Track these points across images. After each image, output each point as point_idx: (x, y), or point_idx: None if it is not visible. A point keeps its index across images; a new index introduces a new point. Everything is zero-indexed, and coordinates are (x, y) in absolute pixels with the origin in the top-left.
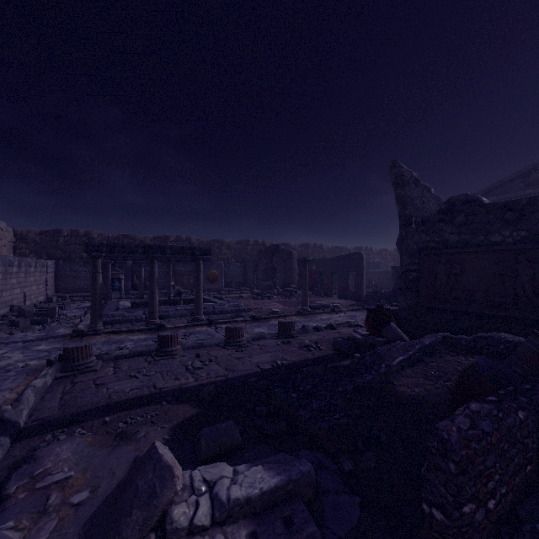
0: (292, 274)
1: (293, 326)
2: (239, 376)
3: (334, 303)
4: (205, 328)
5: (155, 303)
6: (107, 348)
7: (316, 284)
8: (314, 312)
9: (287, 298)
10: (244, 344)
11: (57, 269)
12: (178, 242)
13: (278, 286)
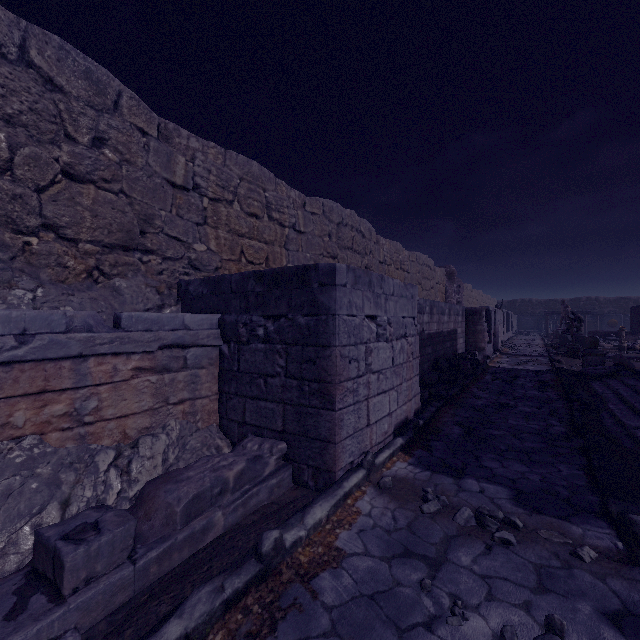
0: None
1: None
2: None
3: None
4: None
5: None
6: None
7: None
8: None
9: None
10: None
11: (518, 319)
12: (588, 302)
13: None
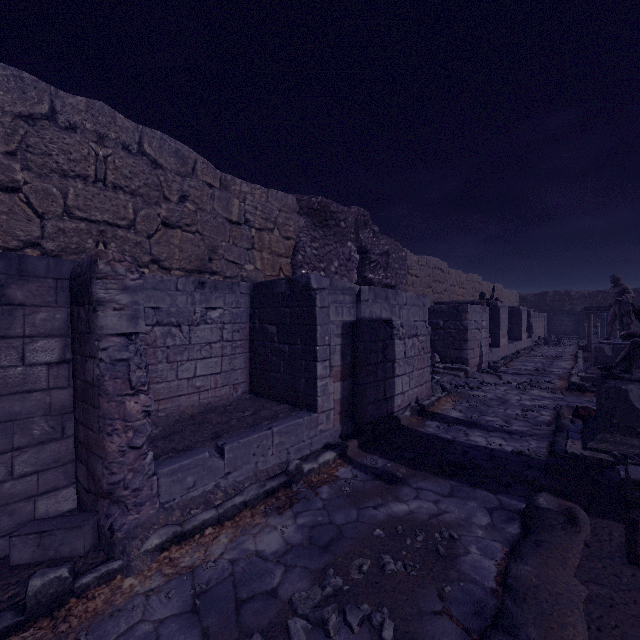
0: None
1: None
2: None
3: None
4: None
5: None
6: None
7: None
8: None
9: None
10: None
11: (548, 319)
12: None
13: None
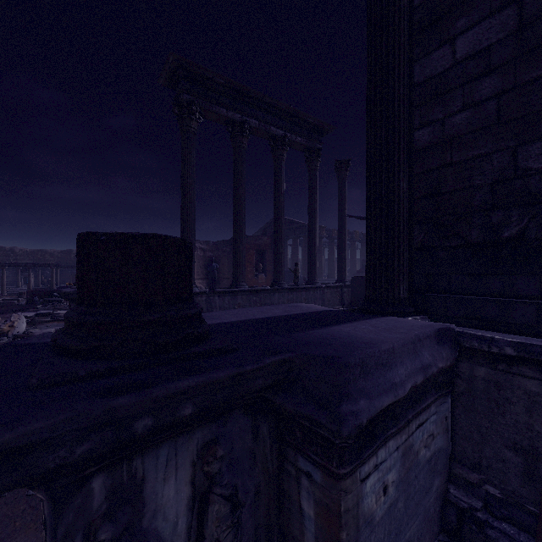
0: None
1: None
2: None
3: None
4: None
5: (30, 286)
6: None
7: None
8: None
9: None
10: None
11: None
12: None
13: None
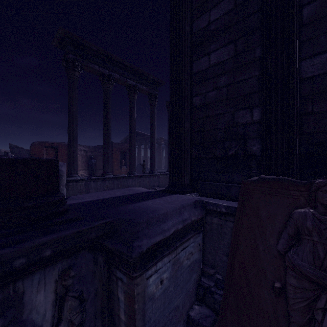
0: None
1: None
2: None
3: None
4: None
5: None
6: None
7: None
8: None
9: None
10: None
11: None
12: None
13: None
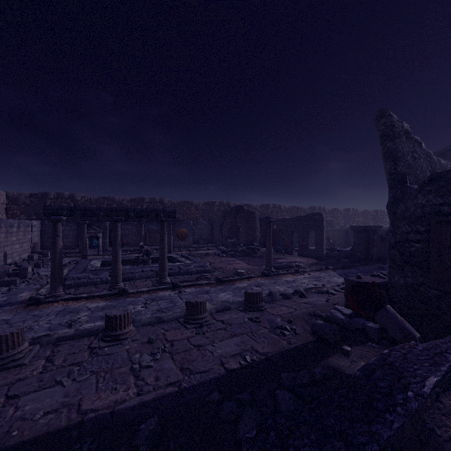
0: (255, 233)
1: (261, 297)
2: (197, 384)
3: (296, 262)
4: (168, 292)
5: (118, 267)
6: (58, 320)
7: (277, 242)
8: (278, 273)
9: (250, 256)
10: (207, 320)
11: (43, 228)
12: (152, 204)
13: (241, 244)
